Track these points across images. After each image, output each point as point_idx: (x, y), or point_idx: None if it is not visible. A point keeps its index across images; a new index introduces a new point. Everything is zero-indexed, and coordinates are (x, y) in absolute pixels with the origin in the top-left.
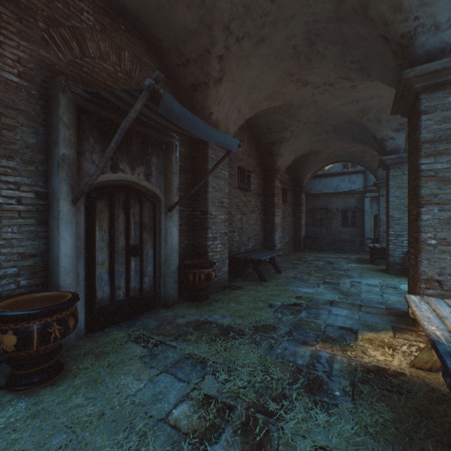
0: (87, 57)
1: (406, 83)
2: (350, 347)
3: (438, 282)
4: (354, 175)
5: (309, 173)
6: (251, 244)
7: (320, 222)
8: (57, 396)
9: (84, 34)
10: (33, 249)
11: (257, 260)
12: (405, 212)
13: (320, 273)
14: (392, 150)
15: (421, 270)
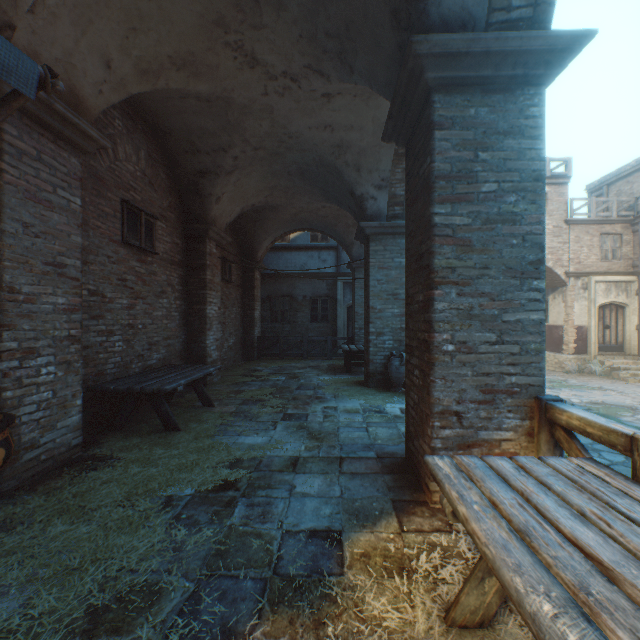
0: None
1: (415, 67)
2: (333, 601)
3: (457, 414)
4: (325, 251)
5: (266, 241)
6: (159, 355)
7: (283, 315)
8: None
9: None
10: None
11: (156, 392)
12: (388, 302)
13: (279, 398)
14: (374, 215)
15: (435, 398)
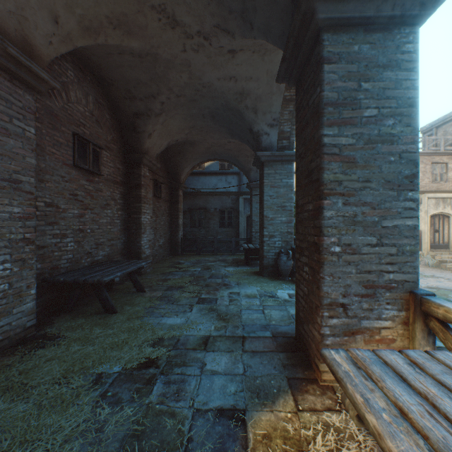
0: None
1: (307, 10)
2: None
3: (343, 306)
4: (230, 175)
5: (187, 168)
6: (104, 252)
7: (200, 222)
8: None
9: None
10: None
11: (96, 282)
12: (277, 212)
13: (195, 285)
14: (267, 147)
15: (324, 292)
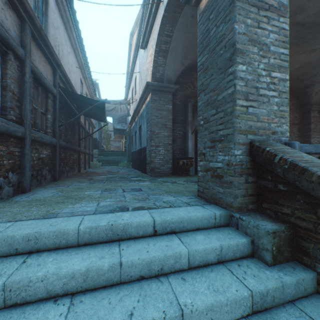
0: (194, 88)
1: None
2: None
3: None
4: None
5: None
6: None
7: None
8: (189, 177)
9: (194, 81)
10: (182, 147)
11: None
12: None
13: None
14: None
15: None
